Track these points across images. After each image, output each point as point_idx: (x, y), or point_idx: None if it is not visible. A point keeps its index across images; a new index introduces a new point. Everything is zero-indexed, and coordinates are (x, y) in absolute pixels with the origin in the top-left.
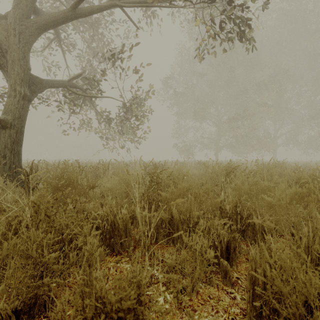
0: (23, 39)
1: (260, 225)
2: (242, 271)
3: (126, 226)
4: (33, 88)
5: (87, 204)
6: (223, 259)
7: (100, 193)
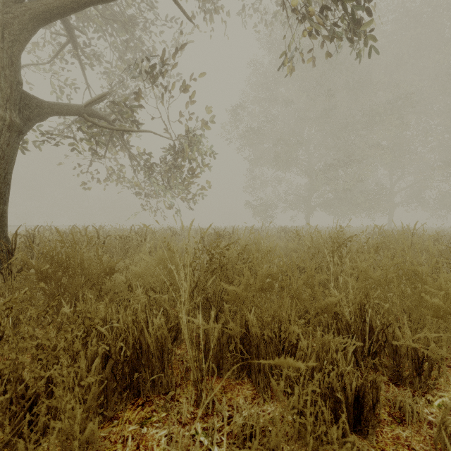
0: (10, 34)
1: (410, 346)
2: (388, 449)
3: (163, 349)
4: (26, 114)
5: (98, 304)
6: (348, 420)
7: (126, 281)
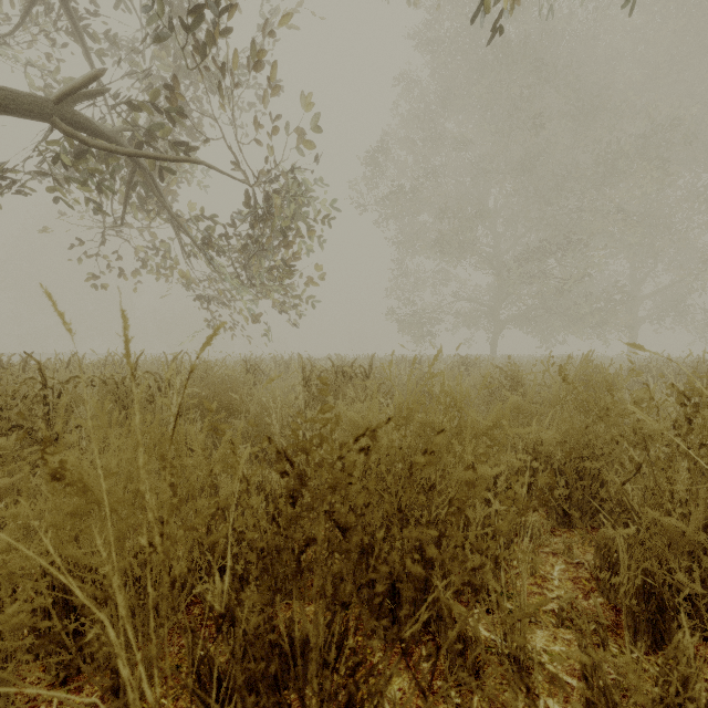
0: None
1: None
2: None
3: None
4: None
5: None
6: None
7: None
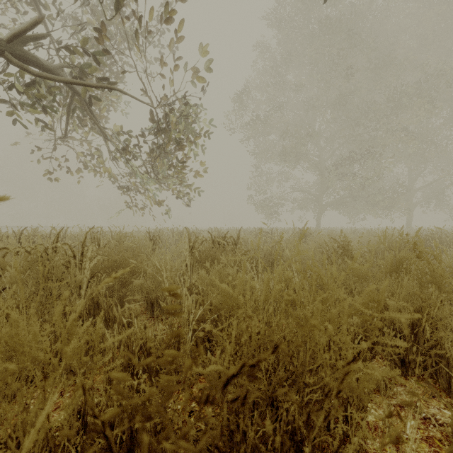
0: None
1: None
2: None
3: None
4: None
5: None
6: None
7: None
